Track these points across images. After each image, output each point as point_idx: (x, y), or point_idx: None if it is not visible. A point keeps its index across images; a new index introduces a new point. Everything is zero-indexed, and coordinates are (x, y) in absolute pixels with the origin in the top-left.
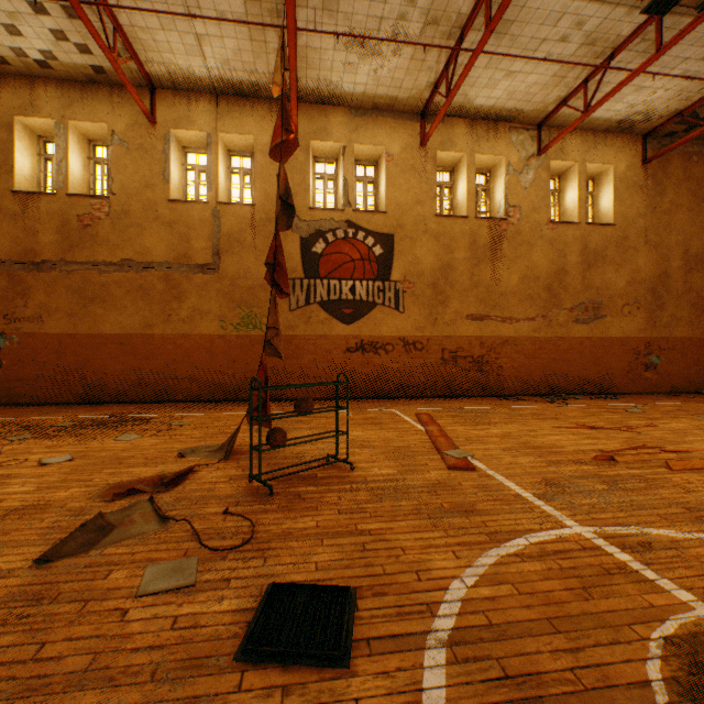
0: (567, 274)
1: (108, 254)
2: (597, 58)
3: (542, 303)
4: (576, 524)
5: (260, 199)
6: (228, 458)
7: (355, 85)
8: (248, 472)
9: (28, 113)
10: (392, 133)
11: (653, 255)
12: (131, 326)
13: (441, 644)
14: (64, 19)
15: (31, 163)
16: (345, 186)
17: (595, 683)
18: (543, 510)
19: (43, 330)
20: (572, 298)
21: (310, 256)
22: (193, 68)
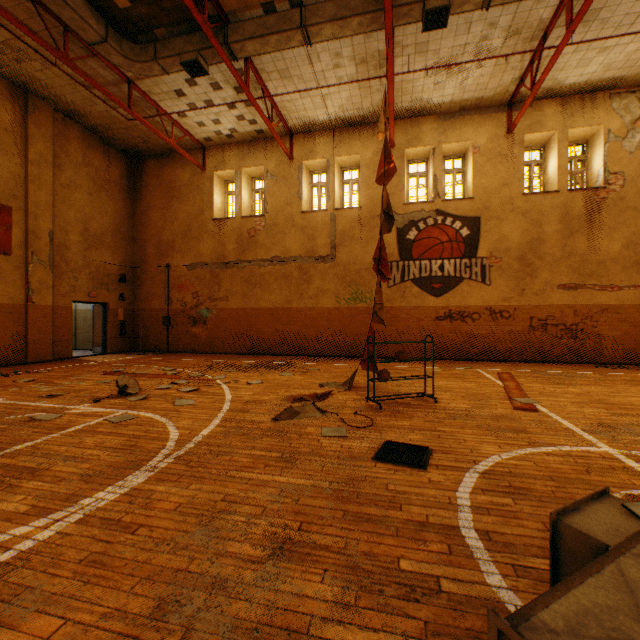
0: None
1: (264, 254)
2: None
3: None
4: (607, 446)
5: (364, 202)
6: (350, 389)
7: (443, 97)
8: (364, 397)
9: (220, 169)
10: (478, 128)
11: None
12: (278, 302)
13: (477, 472)
14: (244, 108)
15: (221, 199)
16: (435, 181)
17: (563, 496)
18: (584, 438)
19: (228, 306)
20: None
21: (404, 243)
22: (318, 117)
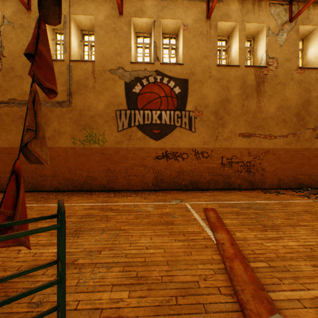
0: (310, 104)
1: (0, 96)
2: None
3: (293, 124)
4: None
5: (98, 57)
6: None
7: None
8: None
9: None
10: (186, 10)
11: None
12: (15, 142)
13: None
14: None
15: None
16: (155, 47)
17: None
18: None
19: None
20: (315, 121)
21: (131, 95)
22: None
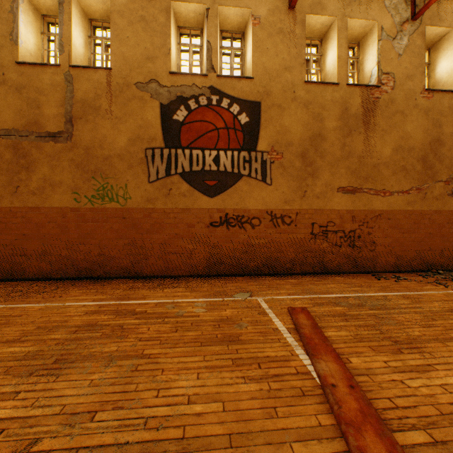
0: (442, 145)
1: None
2: None
3: (417, 174)
4: None
5: (116, 63)
6: None
7: None
8: None
9: None
10: None
11: None
12: None
13: None
14: None
15: None
16: (209, 50)
17: None
18: None
19: None
20: (448, 170)
21: (171, 124)
22: None
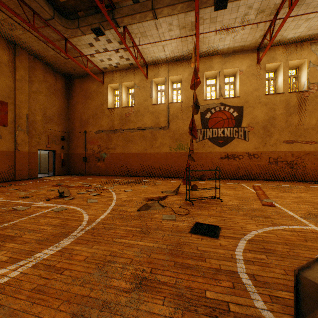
0: None
1: (133, 126)
2: None
3: None
4: (314, 226)
5: (184, 99)
6: (176, 194)
7: (224, 45)
8: (184, 198)
9: (111, 83)
10: (242, 61)
11: None
12: (140, 150)
13: (245, 240)
14: (123, 52)
15: (112, 98)
16: (220, 88)
17: (293, 254)
18: (301, 221)
19: (115, 152)
20: None
21: (204, 120)
22: (160, 56)
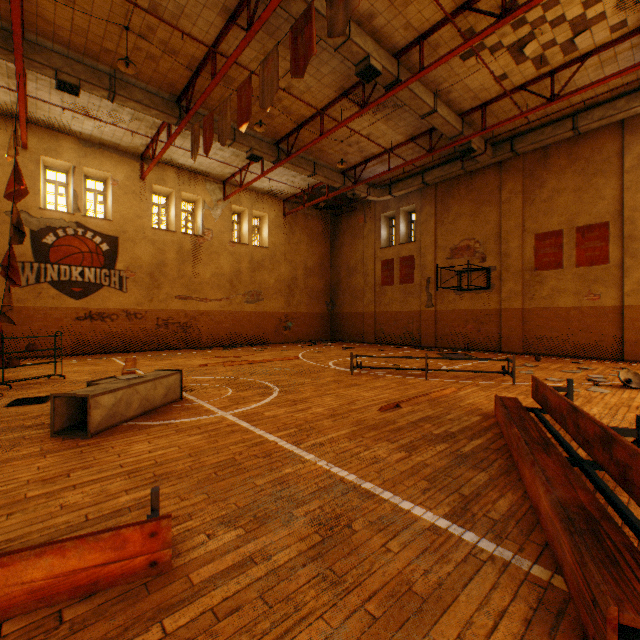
0: (242, 274)
1: None
2: (243, 162)
3: (227, 290)
4: None
5: None
6: None
7: (84, 129)
8: None
9: None
10: (117, 165)
11: (290, 267)
12: None
13: None
14: None
15: None
16: (76, 196)
17: None
18: None
19: None
20: (245, 288)
21: (41, 246)
22: None
